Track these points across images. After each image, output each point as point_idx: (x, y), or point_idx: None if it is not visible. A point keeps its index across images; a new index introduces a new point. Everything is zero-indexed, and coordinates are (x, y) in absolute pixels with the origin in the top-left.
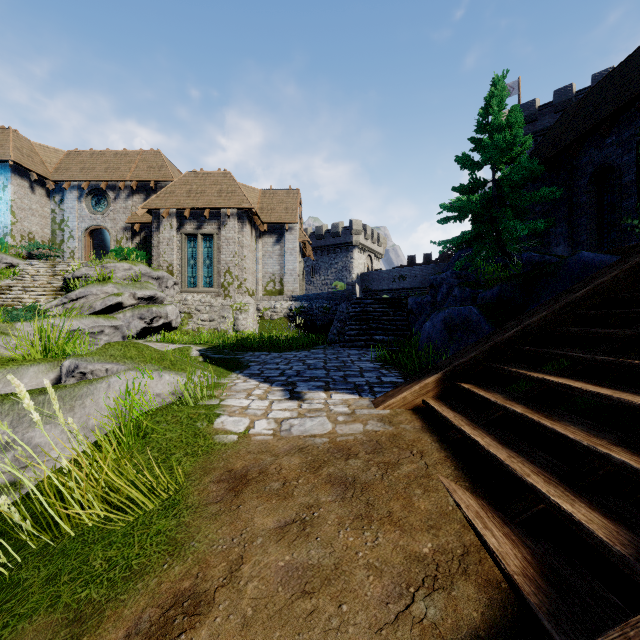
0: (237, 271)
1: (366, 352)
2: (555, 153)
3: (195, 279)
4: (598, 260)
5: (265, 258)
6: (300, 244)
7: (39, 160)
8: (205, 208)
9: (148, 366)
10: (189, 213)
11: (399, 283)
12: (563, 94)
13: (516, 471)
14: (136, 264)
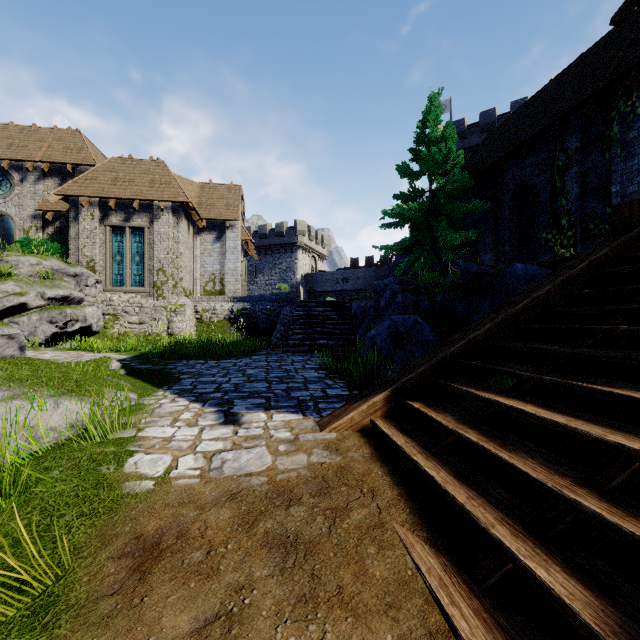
0: (172, 269)
1: (310, 358)
2: (483, 169)
3: (122, 277)
4: (530, 273)
5: (204, 256)
6: (242, 243)
7: None
8: (134, 199)
9: (41, 391)
10: (115, 203)
11: (343, 285)
12: (488, 116)
13: (479, 520)
14: (46, 258)
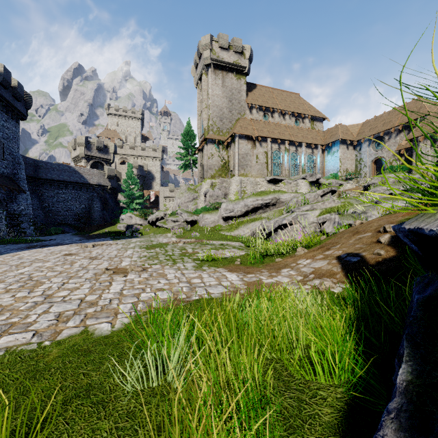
0: None
1: None
2: None
3: None
4: None
5: None
6: None
7: (350, 133)
8: None
9: (398, 200)
10: None
11: None
12: None
13: None
14: (400, 173)
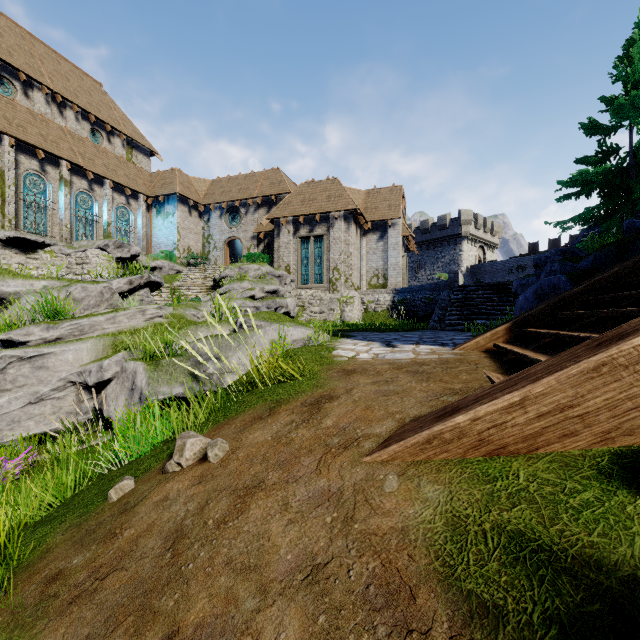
0: (343, 267)
1: (464, 333)
2: None
3: (308, 276)
4: None
5: (369, 254)
6: (403, 239)
7: (194, 190)
8: (316, 213)
9: (287, 322)
10: (303, 219)
11: (517, 274)
12: None
13: (531, 356)
14: (263, 265)
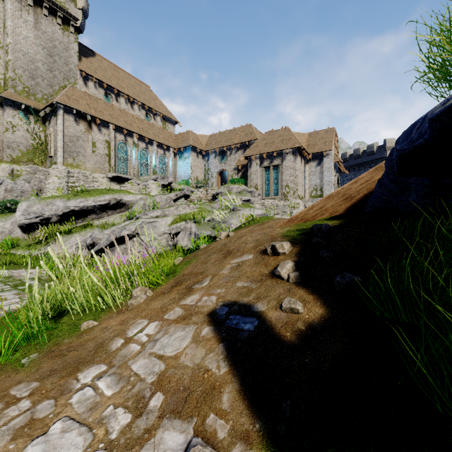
0: (292, 185)
1: None
2: None
3: (269, 191)
4: None
5: (310, 176)
6: (336, 164)
7: (199, 142)
8: (274, 151)
9: (254, 207)
10: (265, 155)
11: None
12: None
13: None
14: (241, 185)
